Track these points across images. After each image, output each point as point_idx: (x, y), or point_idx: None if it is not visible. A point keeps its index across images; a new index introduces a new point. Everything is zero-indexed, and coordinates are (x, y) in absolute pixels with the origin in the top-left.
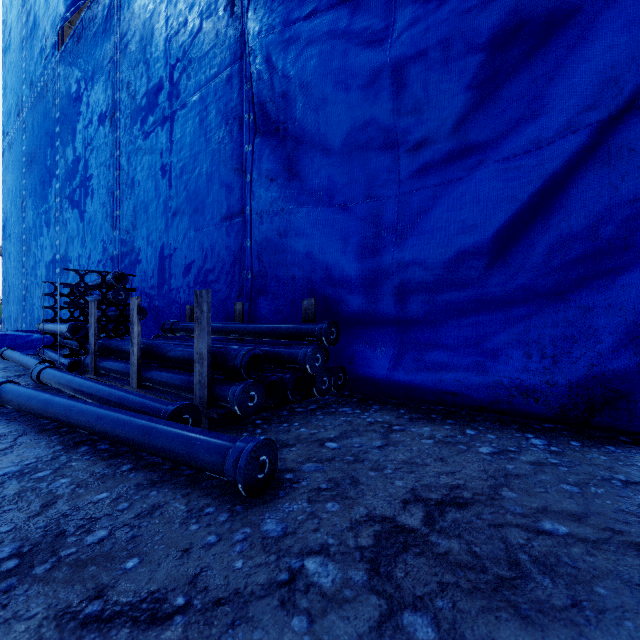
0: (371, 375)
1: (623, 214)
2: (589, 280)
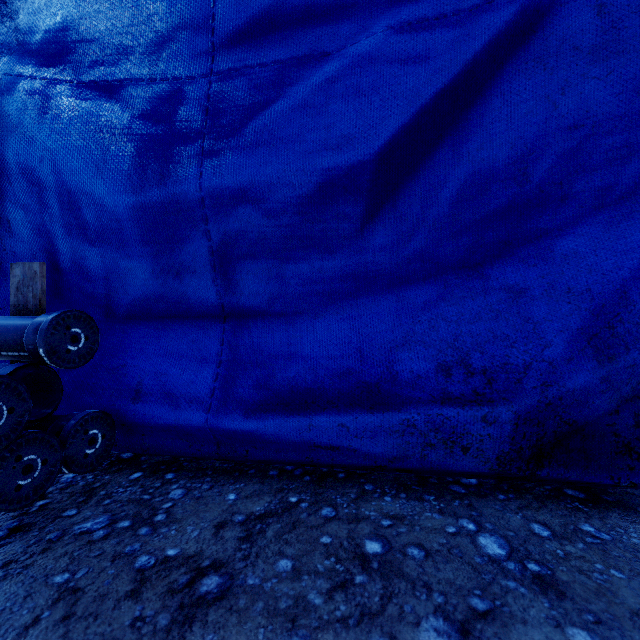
0: (169, 423)
1: (572, 145)
2: (527, 246)
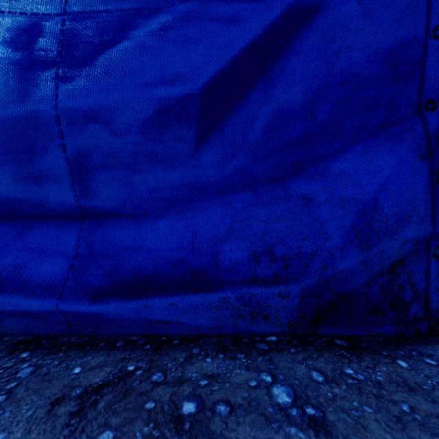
0: (23, 309)
1: (340, 95)
2: (311, 166)
